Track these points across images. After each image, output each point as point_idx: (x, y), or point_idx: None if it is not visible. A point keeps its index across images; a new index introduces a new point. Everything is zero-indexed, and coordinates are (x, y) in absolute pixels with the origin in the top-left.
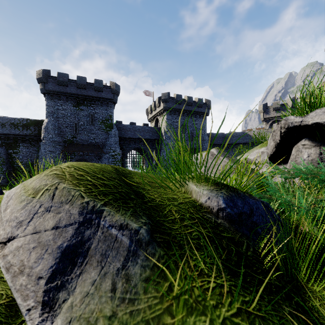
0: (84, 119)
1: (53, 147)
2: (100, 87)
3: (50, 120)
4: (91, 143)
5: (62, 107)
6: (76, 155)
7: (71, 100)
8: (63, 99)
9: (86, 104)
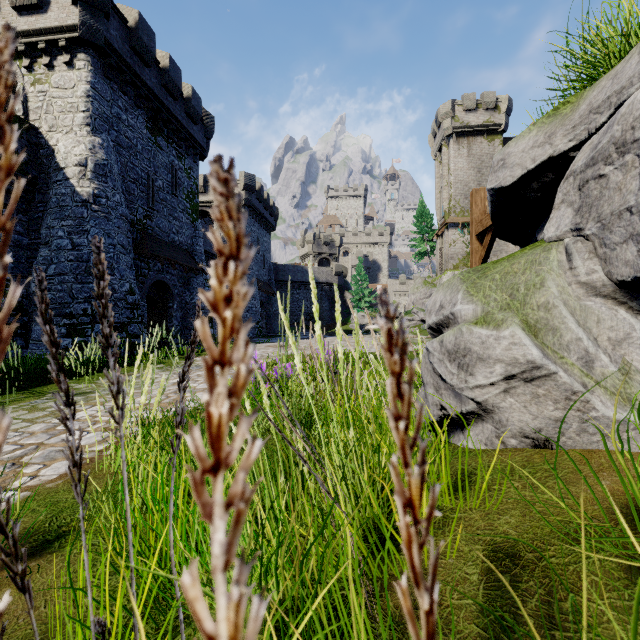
0: (163, 174)
1: (124, 235)
2: (199, 112)
3: (106, 142)
4: (173, 242)
5: (126, 116)
6: (152, 269)
7: (144, 109)
8: (129, 95)
9: (166, 136)
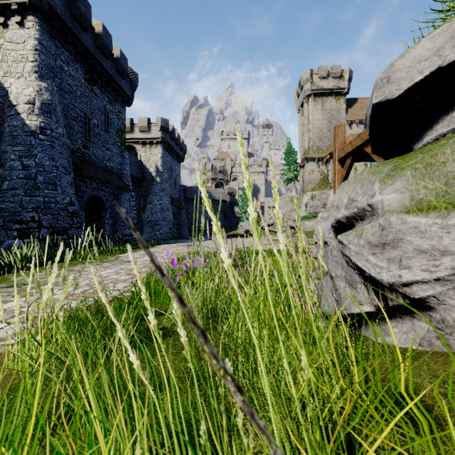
0: (97, 115)
1: (66, 159)
2: (126, 69)
3: (51, 86)
4: (106, 167)
5: (68, 68)
6: (89, 187)
7: (82, 64)
8: (70, 52)
9: (100, 86)
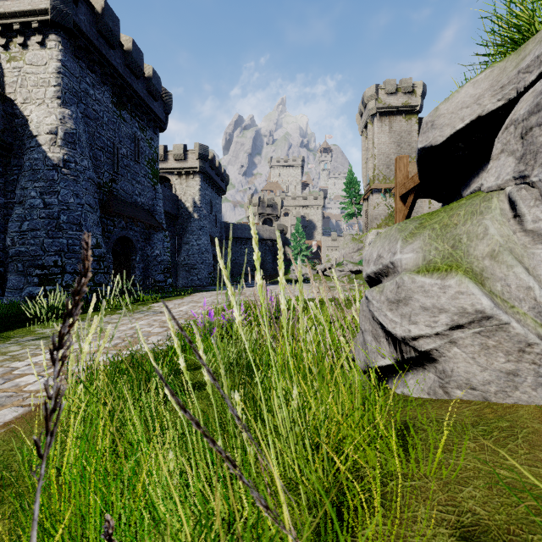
0: (126, 143)
1: (91, 195)
2: (159, 90)
3: (75, 113)
4: (136, 203)
5: (93, 91)
6: (117, 226)
7: (109, 86)
8: (96, 73)
9: (130, 110)
